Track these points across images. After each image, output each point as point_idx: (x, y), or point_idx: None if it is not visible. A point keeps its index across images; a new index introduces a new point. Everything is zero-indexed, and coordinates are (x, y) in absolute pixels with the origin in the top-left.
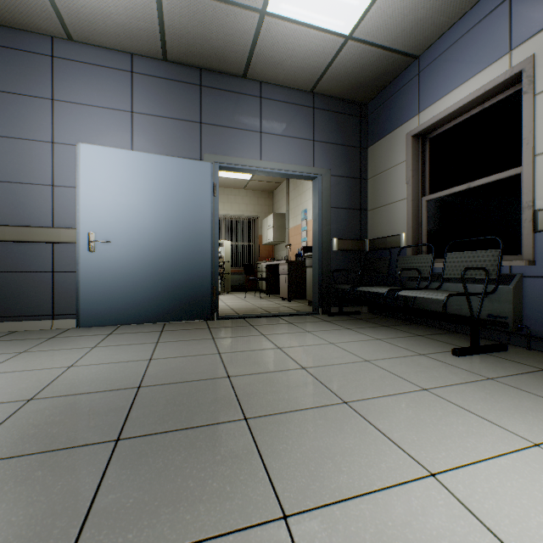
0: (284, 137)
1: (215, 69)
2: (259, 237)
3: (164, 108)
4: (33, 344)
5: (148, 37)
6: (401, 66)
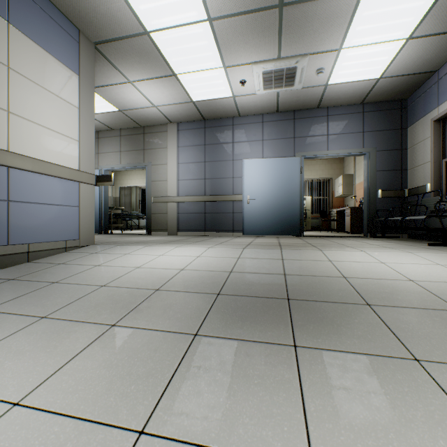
0: (342, 134)
1: (302, 109)
2: (332, 192)
3: (276, 135)
4: (234, 237)
5: (270, 107)
6: (425, 77)
